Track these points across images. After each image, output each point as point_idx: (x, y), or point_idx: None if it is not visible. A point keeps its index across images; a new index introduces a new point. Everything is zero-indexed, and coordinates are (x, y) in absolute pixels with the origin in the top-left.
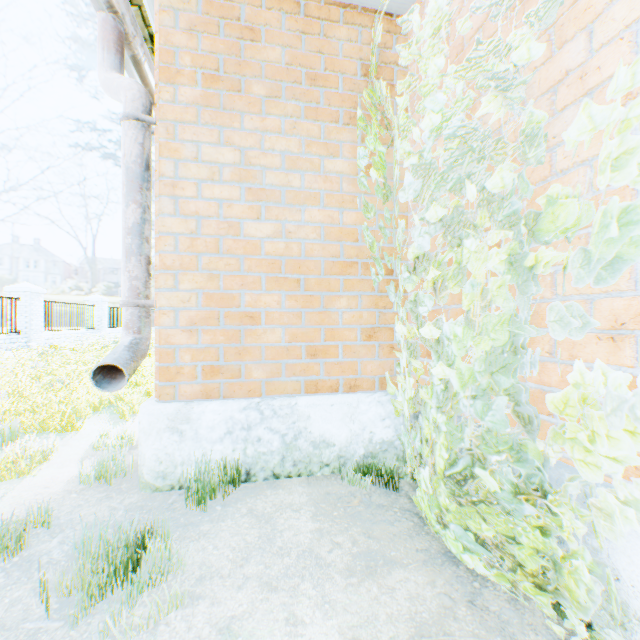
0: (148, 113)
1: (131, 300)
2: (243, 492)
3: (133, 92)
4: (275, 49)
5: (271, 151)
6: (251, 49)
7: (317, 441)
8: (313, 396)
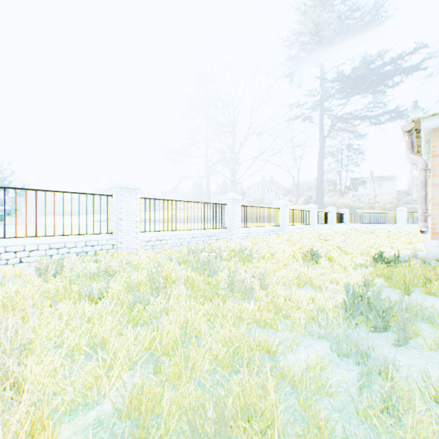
0: (426, 167)
1: (421, 214)
2: None
3: (421, 163)
4: None
5: None
6: None
7: None
8: None
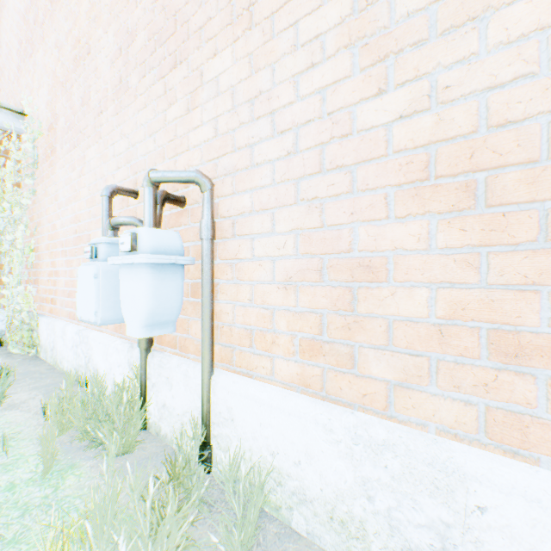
0: None
1: None
2: None
3: None
4: None
5: None
6: None
7: None
8: None
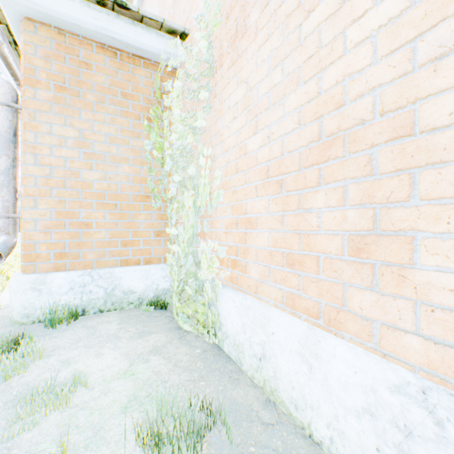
0: (16, 102)
1: (4, 214)
2: (80, 319)
3: (5, 89)
4: (102, 76)
5: (99, 132)
6: (86, 74)
7: (126, 291)
8: (124, 267)
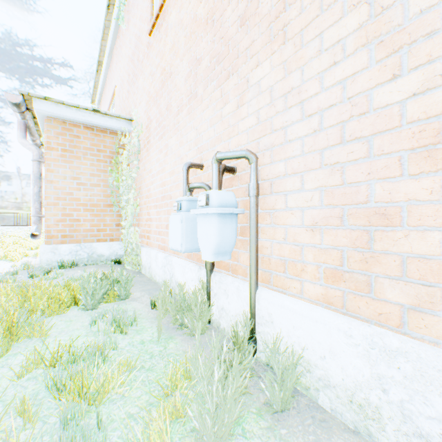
0: (42, 158)
1: (36, 215)
2: (76, 267)
3: (37, 152)
4: (86, 142)
5: (85, 171)
6: (78, 142)
7: (100, 255)
8: (99, 242)
